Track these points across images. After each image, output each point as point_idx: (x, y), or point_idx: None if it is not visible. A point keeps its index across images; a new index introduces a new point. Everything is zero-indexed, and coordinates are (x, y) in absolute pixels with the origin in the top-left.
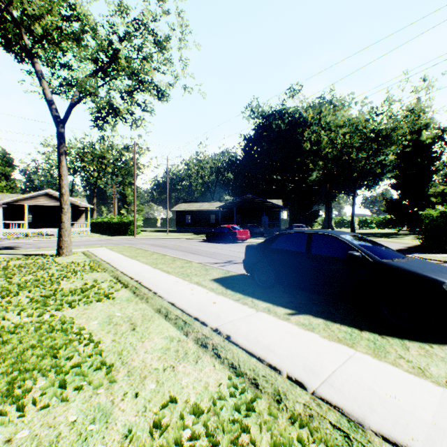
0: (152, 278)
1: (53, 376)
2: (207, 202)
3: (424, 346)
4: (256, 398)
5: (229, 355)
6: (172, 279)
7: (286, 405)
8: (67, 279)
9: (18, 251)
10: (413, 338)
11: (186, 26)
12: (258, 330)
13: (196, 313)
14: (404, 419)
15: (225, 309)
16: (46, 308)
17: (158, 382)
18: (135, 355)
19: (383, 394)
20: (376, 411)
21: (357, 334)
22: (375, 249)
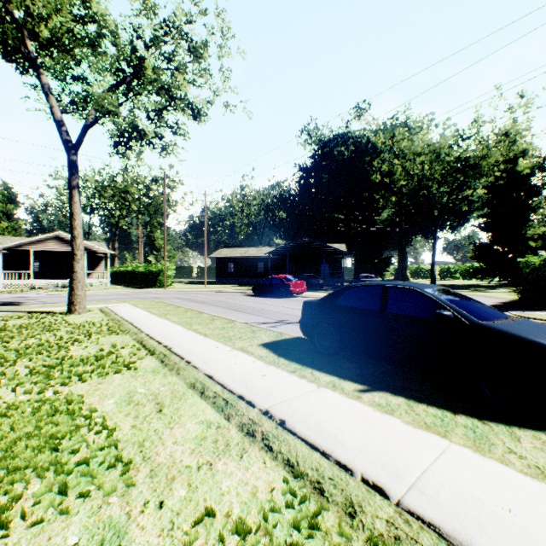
0: (185, 342)
1: (51, 476)
2: (254, 246)
3: (540, 436)
4: (321, 510)
5: (284, 448)
6: (210, 344)
7: (362, 521)
8: (78, 343)
9: (20, 307)
10: (524, 424)
11: (228, 29)
12: (321, 412)
13: (241, 389)
14: (525, 544)
15: (277, 383)
16: (49, 382)
17: (190, 486)
18: (160, 446)
19: (493, 505)
20: (485, 532)
21: (451, 419)
22: (470, 307)
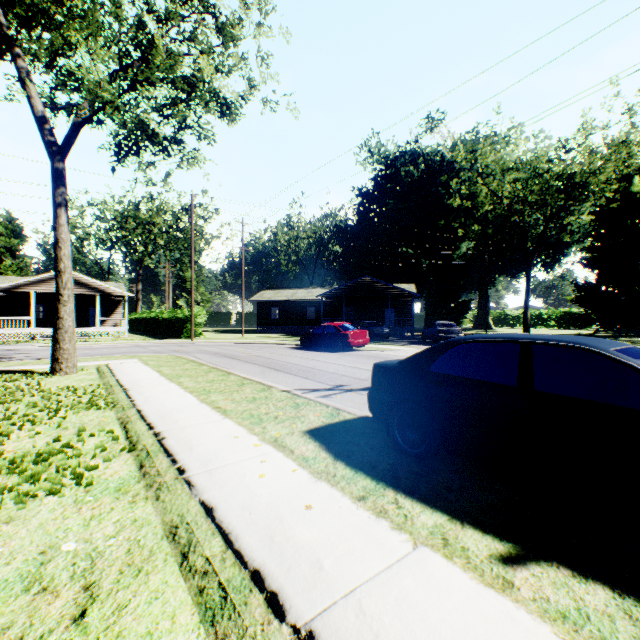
0: (190, 426)
1: None
2: (303, 288)
3: None
4: None
5: None
6: (227, 430)
7: None
8: (32, 425)
9: None
10: None
11: None
12: None
13: (260, 550)
14: None
15: (333, 532)
16: None
17: None
18: None
19: None
20: None
21: None
22: None
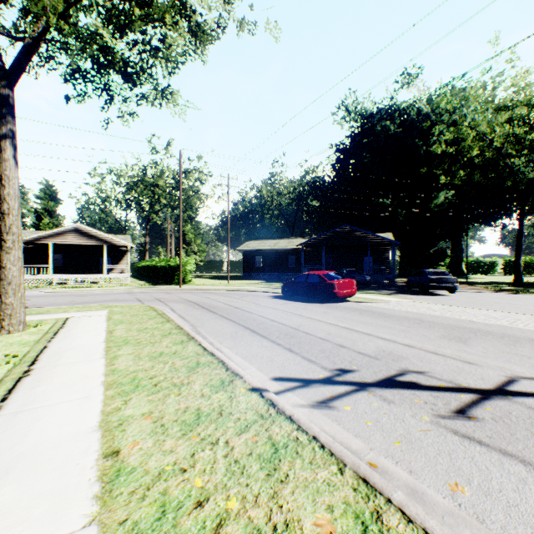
0: None
1: None
2: (285, 238)
3: None
4: None
5: None
6: None
7: None
8: None
9: None
10: None
11: None
12: None
13: None
14: None
15: None
16: None
17: None
18: None
19: None
20: None
21: None
22: None
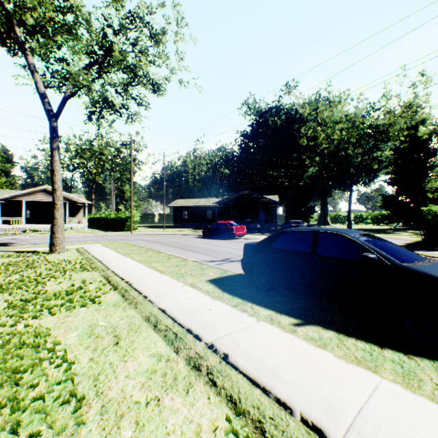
0: (144, 278)
1: (8, 413)
2: (204, 198)
3: None
4: None
5: (227, 384)
6: (165, 280)
7: None
8: (54, 279)
9: (11, 247)
10: None
11: (182, 18)
12: (261, 346)
13: (189, 323)
14: None
15: (222, 317)
16: (22, 315)
17: (137, 424)
18: (113, 380)
19: None
20: None
21: (379, 353)
22: (392, 250)
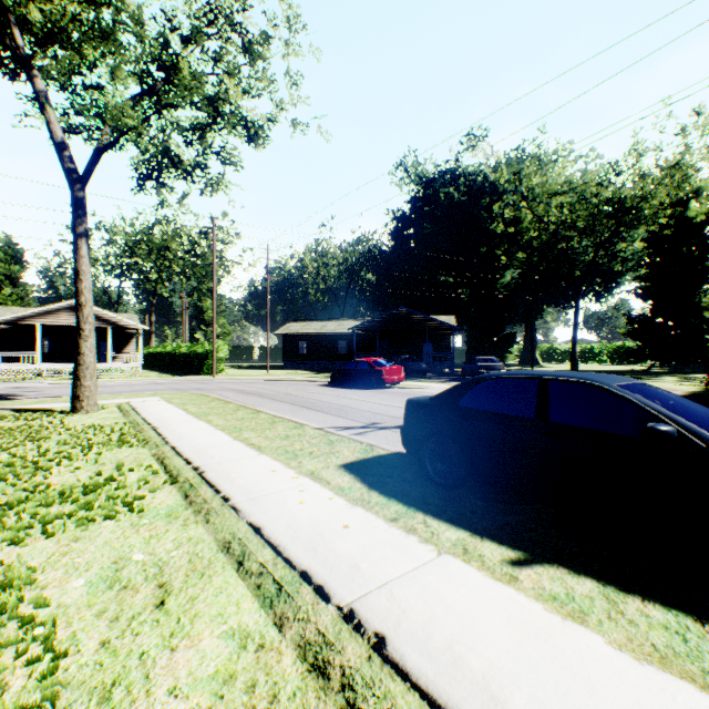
0: (227, 461)
1: None
2: (334, 320)
3: None
4: None
5: None
6: (264, 465)
7: None
8: (69, 461)
9: (9, 403)
10: None
11: (297, 16)
12: (451, 615)
13: (306, 557)
14: None
15: (369, 545)
16: None
17: None
18: (141, 703)
19: None
20: None
21: (700, 637)
22: (701, 417)
